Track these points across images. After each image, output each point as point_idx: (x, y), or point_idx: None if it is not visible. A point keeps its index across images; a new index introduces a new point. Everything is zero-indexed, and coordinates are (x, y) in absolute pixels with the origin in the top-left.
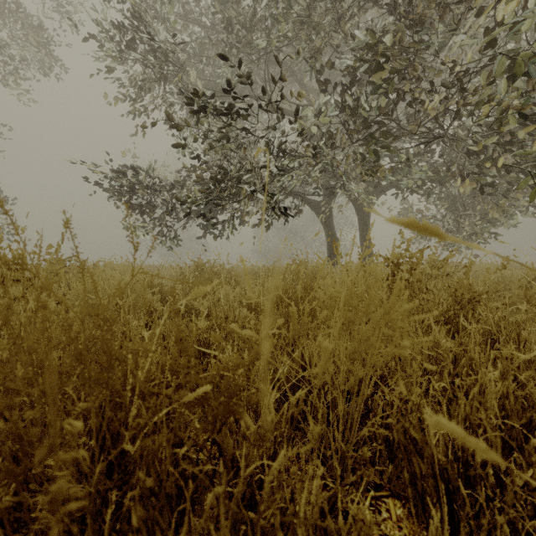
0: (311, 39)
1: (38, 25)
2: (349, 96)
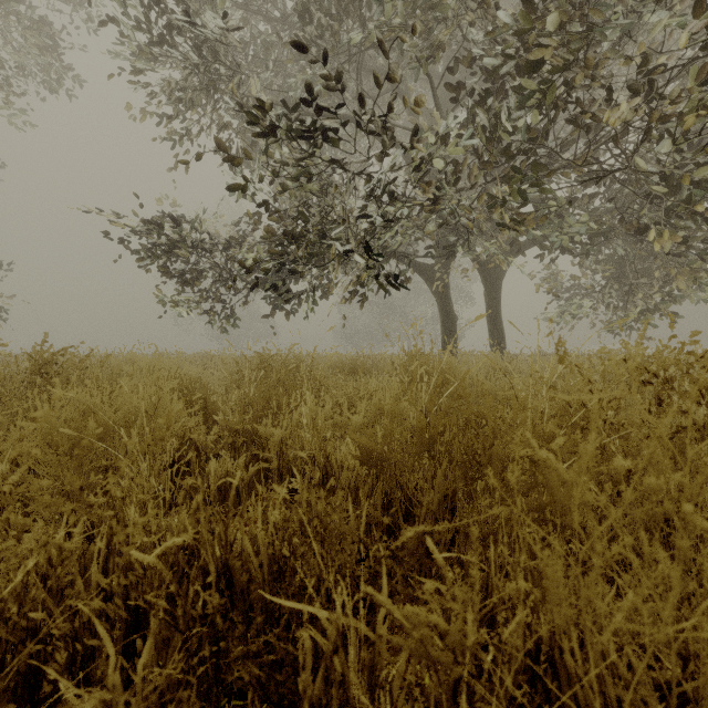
0: (428, 27)
1: (40, 19)
2: (483, 110)
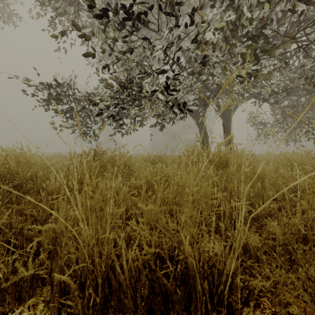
0: None
1: None
2: (232, 8)
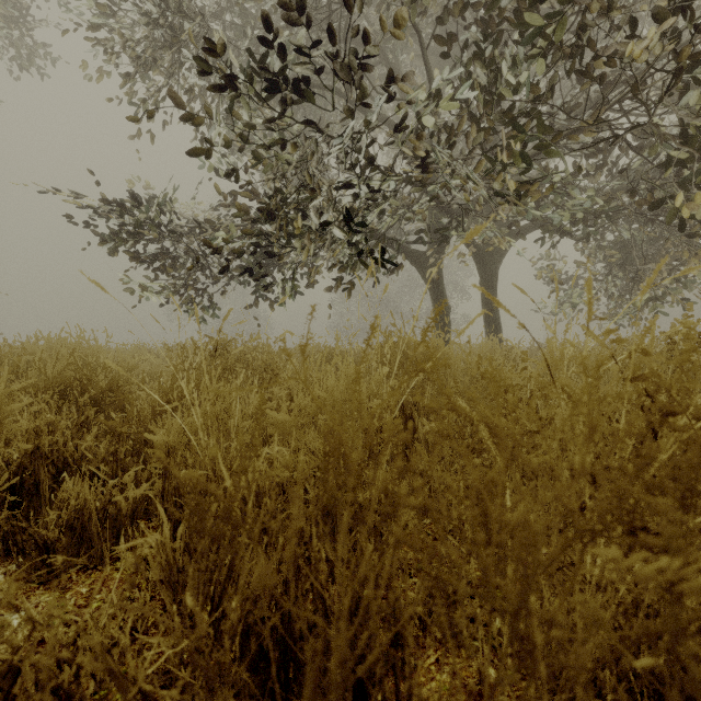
0: None
1: None
2: (479, 63)
